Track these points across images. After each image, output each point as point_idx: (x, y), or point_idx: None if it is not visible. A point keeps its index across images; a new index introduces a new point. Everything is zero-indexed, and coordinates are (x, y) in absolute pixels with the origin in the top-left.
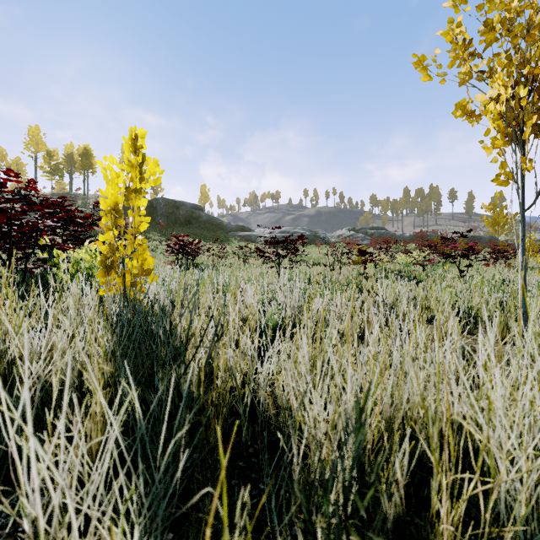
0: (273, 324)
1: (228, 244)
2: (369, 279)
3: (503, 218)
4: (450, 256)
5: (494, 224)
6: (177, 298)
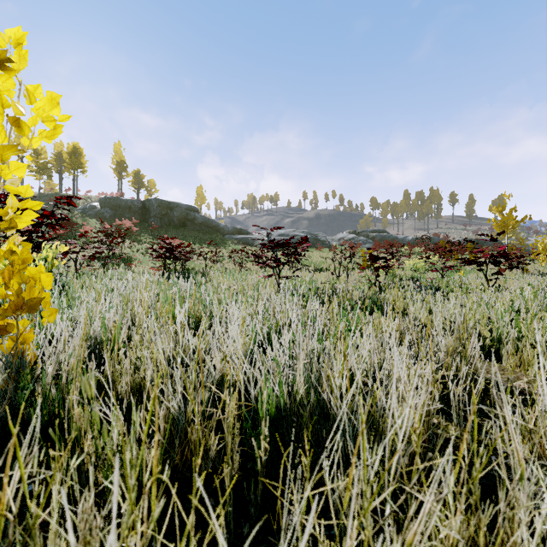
0: (271, 412)
1: (224, 247)
2: (392, 293)
3: (512, 221)
4: (476, 263)
5: (503, 227)
6: (104, 345)
